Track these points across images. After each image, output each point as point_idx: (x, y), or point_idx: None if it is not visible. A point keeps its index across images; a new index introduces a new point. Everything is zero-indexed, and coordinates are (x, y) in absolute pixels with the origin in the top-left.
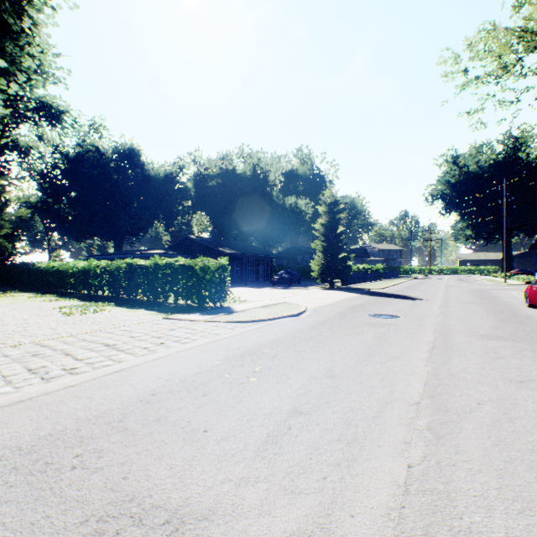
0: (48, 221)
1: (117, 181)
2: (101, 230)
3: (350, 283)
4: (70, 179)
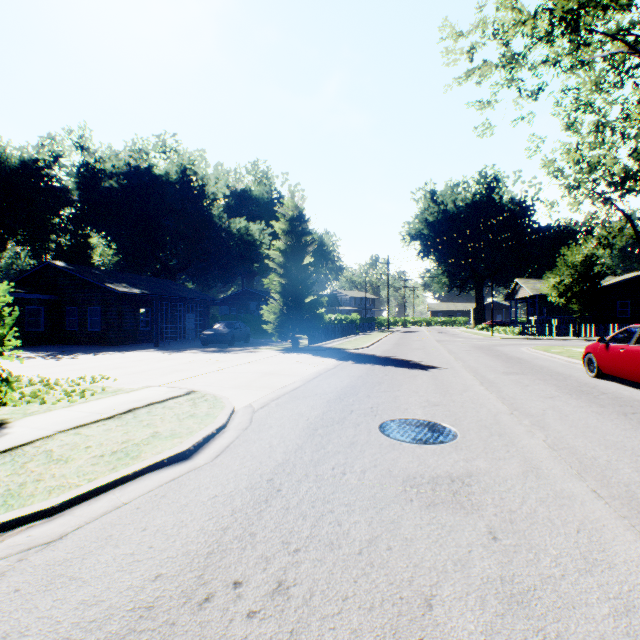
0: None
1: None
2: None
3: (321, 339)
4: None
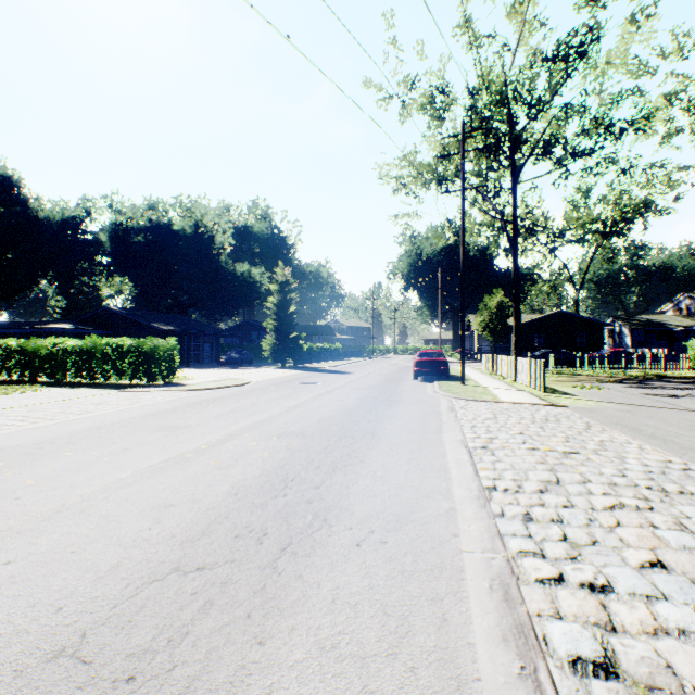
0: None
1: None
2: None
3: (304, 362)
4: None
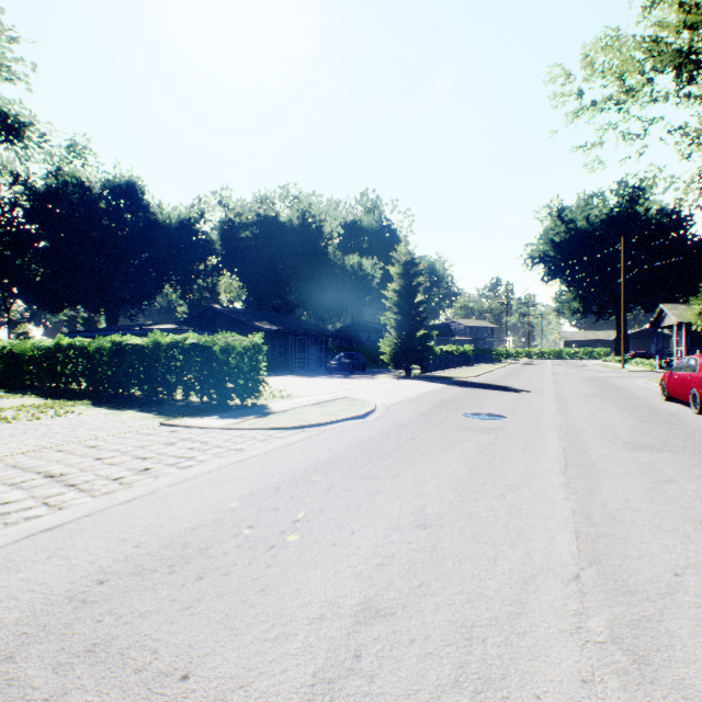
0: (4, 283)
1: (110, 228)
2: (85, 296)
3: (431, 369)
4: (39, 223)
